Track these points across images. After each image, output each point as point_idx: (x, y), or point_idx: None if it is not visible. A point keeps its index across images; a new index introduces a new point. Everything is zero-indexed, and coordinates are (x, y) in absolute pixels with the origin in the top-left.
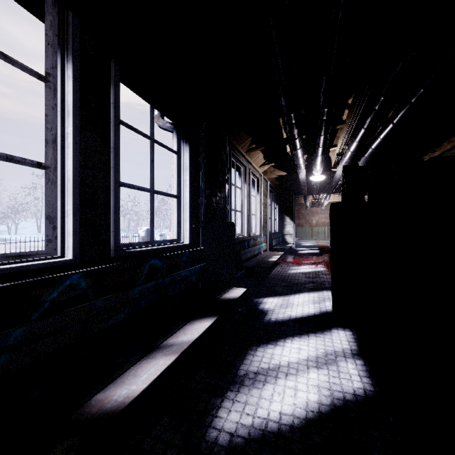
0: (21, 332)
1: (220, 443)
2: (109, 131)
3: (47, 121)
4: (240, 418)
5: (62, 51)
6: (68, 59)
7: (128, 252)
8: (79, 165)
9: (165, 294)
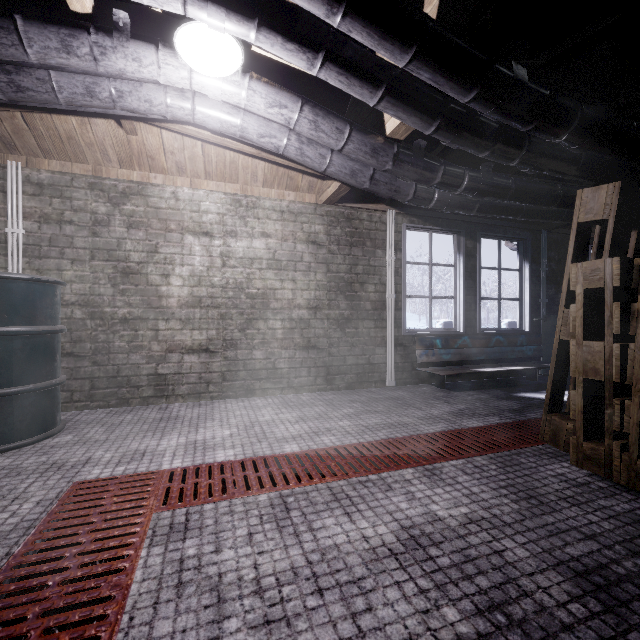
0: (453, 350)
1: (517, 395)
2: (476, 276)
3: (454, 281)
4: (530, 395)
5: (459, 253)
6: (461, 255)
7: (485, 332)
8: (465, 295)
9: (505, 356)
